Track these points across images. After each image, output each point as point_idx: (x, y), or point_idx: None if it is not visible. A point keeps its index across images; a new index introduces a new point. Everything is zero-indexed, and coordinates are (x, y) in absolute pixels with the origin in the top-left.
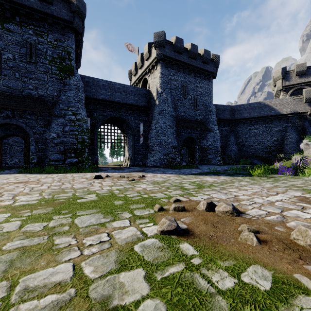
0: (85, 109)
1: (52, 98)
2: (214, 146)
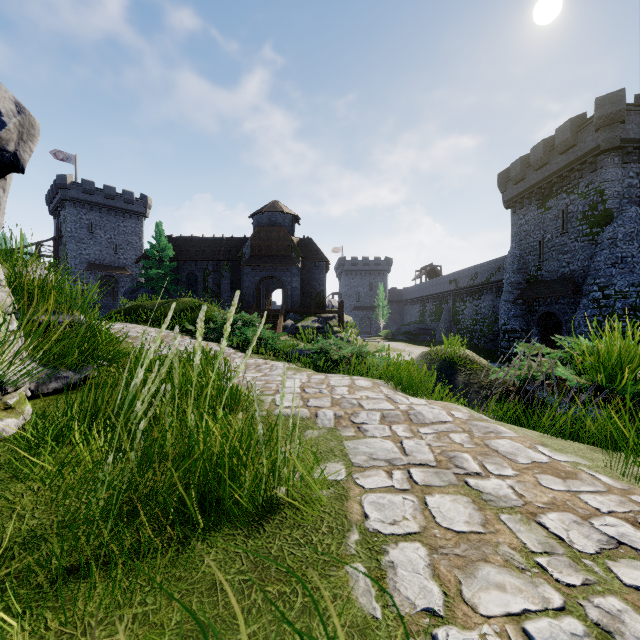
0: (634, 271)
1: (582, 271)
2: None
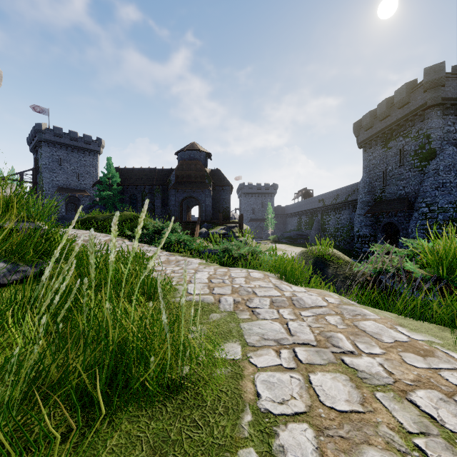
0: (451, 192)
1: (414, 193)
2: None
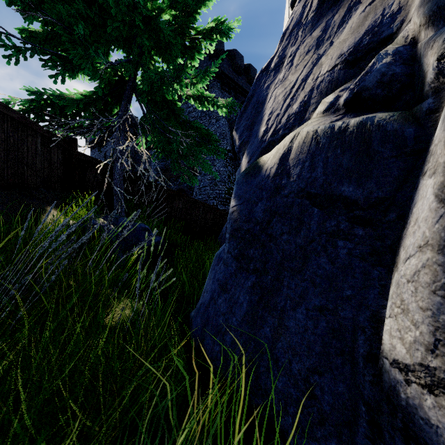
0: None
1: None
2: (199, 198)
